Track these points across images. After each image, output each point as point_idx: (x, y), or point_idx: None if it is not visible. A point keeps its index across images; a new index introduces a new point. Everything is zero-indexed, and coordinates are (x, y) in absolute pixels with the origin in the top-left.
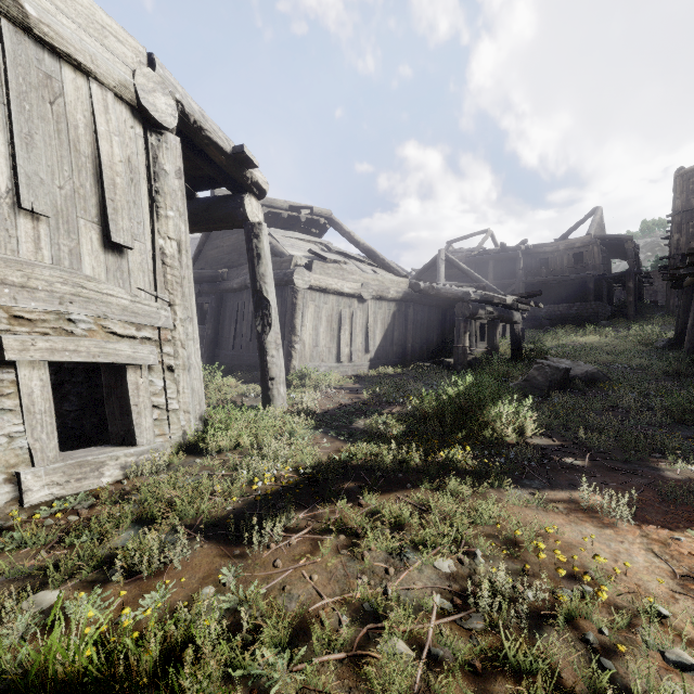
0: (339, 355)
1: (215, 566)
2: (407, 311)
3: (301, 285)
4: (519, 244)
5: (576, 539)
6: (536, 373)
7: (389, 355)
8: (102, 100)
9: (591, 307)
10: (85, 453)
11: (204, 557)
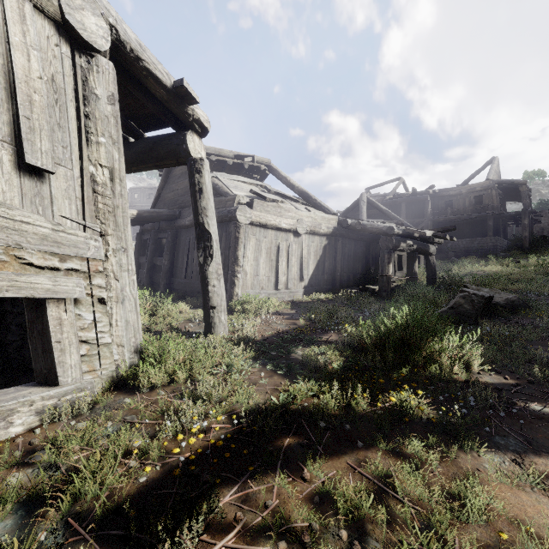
0: (277, 283)
1: None
2: (336, 244)
3: (243, 221)
4: (427, 189)
5: None
6: (462, 301)
7: (321, 282)
8: (17, 8)
9: (491, 241)
10: None
11: None
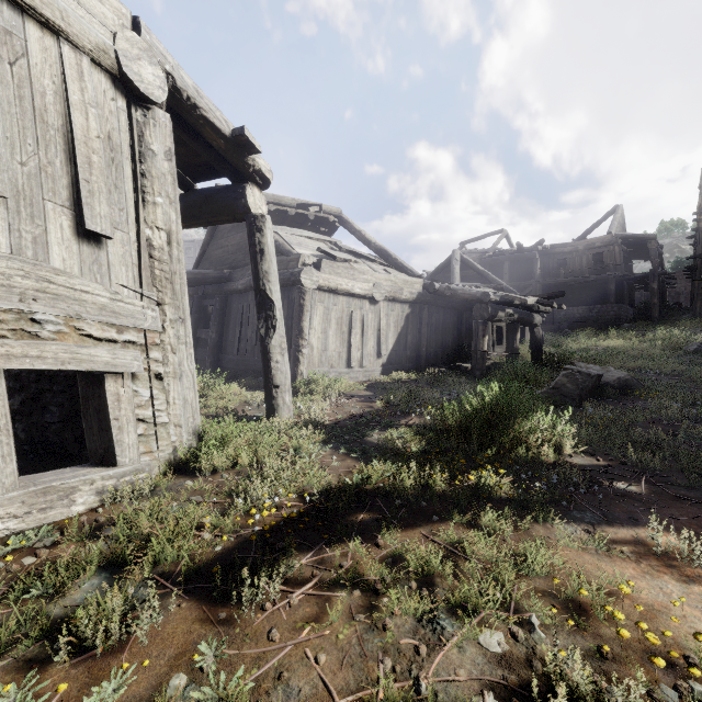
0: (350, 360)
1: (192, 637)
2: (421, 314)
3: (309, 285)
4: (536, 244)
5: (657, 600)
6: (565, 380)
7: (403, 359)
8: (75, 65)
9: (612, 309)
10: (54, 477)
11: (180, 623)
